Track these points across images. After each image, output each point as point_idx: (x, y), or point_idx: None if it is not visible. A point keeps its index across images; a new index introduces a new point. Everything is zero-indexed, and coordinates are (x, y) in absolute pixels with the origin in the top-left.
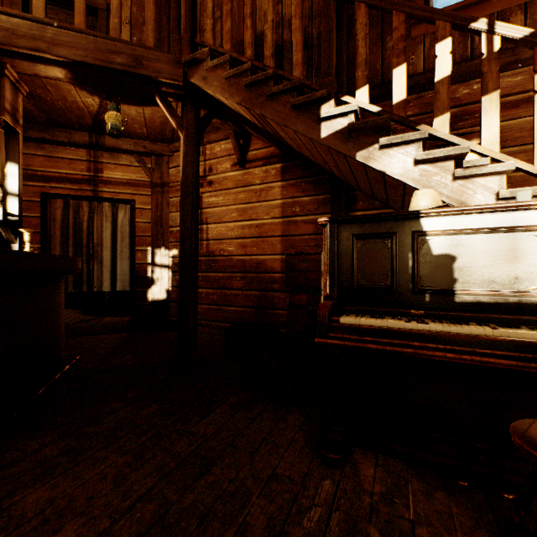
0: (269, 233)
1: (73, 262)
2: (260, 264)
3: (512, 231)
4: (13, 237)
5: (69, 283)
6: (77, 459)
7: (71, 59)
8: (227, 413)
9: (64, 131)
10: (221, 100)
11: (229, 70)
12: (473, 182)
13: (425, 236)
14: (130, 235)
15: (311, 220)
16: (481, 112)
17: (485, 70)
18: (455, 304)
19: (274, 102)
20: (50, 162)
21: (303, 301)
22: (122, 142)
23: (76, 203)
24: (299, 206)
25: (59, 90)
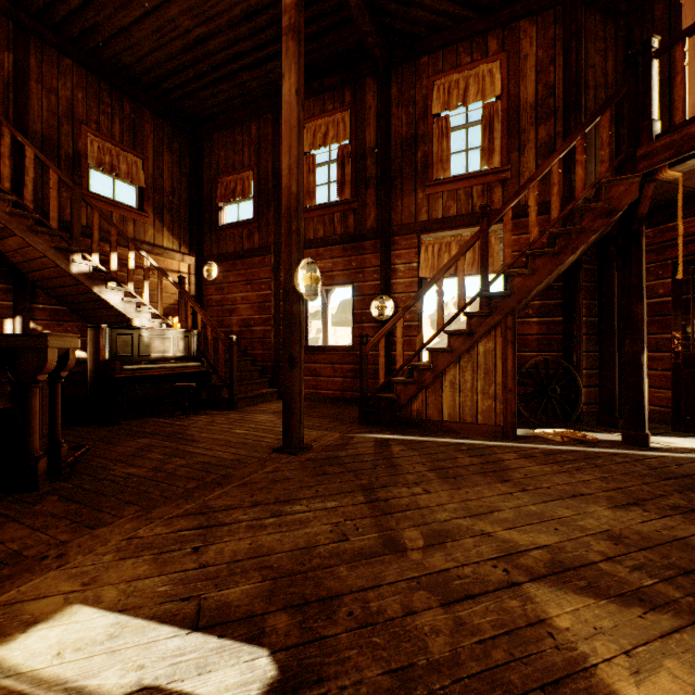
0: None
1: None
2: None
3: (164, 336)
4: None
5: None
6: None
7: None
8: None
9: None
10: None
11: None
12: (142, 314)
13: (143, 336)
14: None
15: None
16: (144, 287)
17: (146, 272)
18: (151, 359)
19: (36, 235)
20: None
21: None
22: None
23: None
24: None
25: None
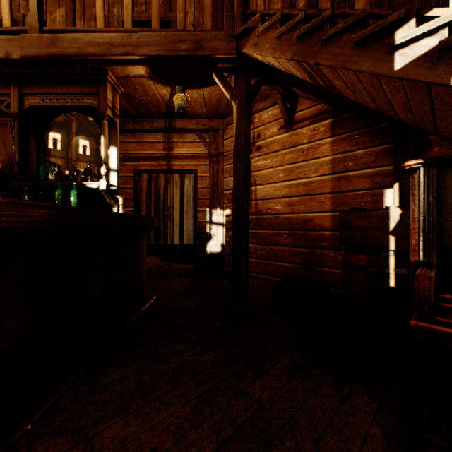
0: (317, 191)
1: (151, 220)
2: (307, 222)
3: None
4: (113, 202)
5: (151, 237)
6: (147, 398)
7: (149, 56)
8: (282, 377)
9: (148, 121)
10: (270, 63)
11: (280, 28)
12: None
13: None
14: (193, 198)
15: (367, 174)
16: None
17: None
18: None
19: (331, 46)
20: (139, 146)
21: (362, 262)
22: (188, 123)
23: (156, 175)
24: (352, 161)
25: (143, 87)
